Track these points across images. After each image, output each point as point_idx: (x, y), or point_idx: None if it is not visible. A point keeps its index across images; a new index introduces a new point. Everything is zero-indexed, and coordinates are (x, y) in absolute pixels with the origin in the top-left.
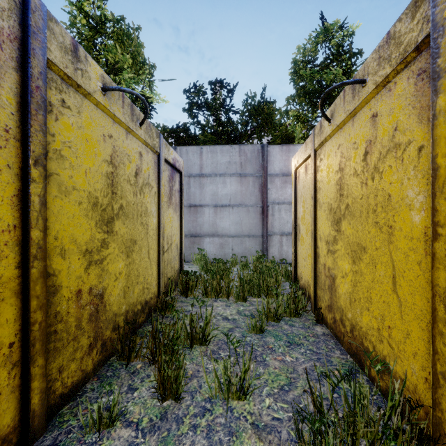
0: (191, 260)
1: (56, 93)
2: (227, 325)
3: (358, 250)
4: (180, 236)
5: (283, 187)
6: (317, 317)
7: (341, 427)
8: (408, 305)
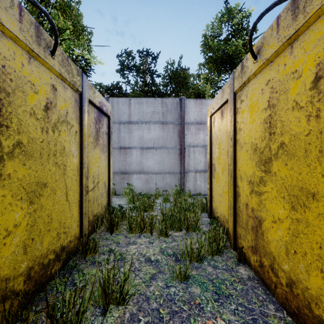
0: (122, 194)
1: None
2: (149, 269)
3: (302, 195)
4: (108, 174)
5: (197, 133)
6: (239, 256)
7: None
8: None
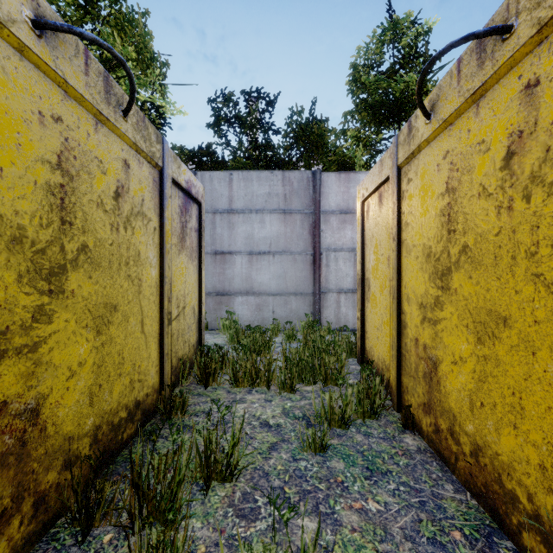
0: (217, 328)
1: None
2: (268, 436)
3: (490, 322)
4: (198, 295)
5: (341, 229)
6: (405, 419)
7: None
8: None
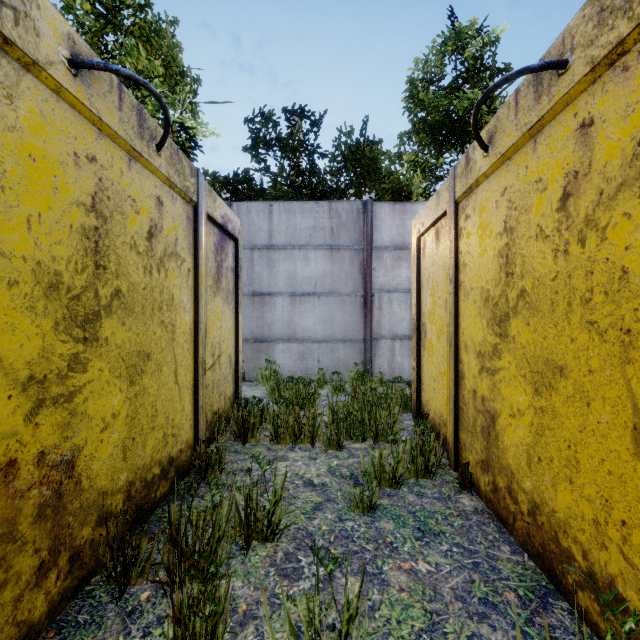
0: (256, 379)
1: None
2: (312, 496)
3: (547, 371)
4: (235, 342)
5: (395, 267)
6: (462, 479)
7: None
8: None
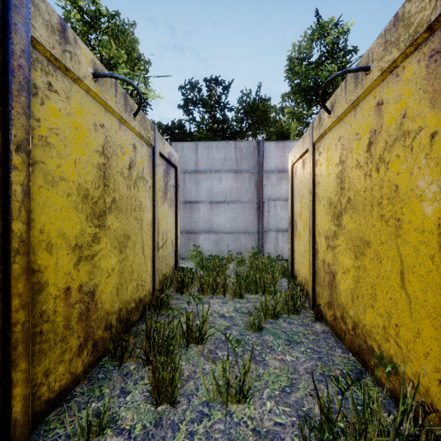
0: (187, 257)
1: (41, 75)
2: (224, 322)
3: (361, 245)
4: (175, 232)
5: (278, 184)
6: (316, 314)
7: (351, 435)
8: (419, 302)
